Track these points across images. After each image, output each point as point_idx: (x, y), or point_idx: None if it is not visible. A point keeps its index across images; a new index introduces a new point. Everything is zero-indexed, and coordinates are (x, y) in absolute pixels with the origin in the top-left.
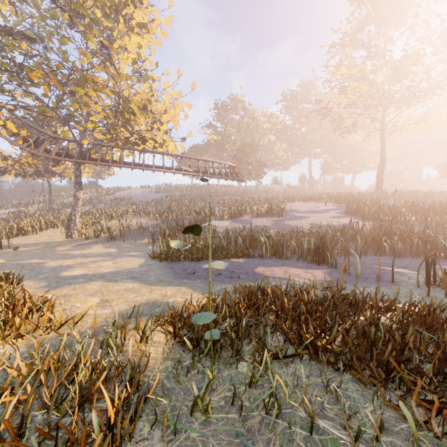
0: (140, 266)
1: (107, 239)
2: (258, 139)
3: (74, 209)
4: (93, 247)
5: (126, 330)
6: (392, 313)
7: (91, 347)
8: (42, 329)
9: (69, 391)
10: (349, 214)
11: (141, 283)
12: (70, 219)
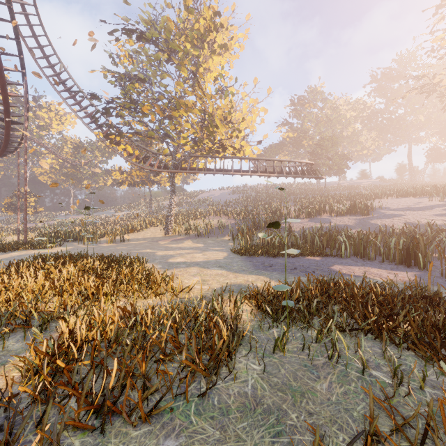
0: (224, 258)
1: (194, 236)
2: (340, 130)
3: (170, 211)
4: (185, 242)
5: (223, 298)
6: None
7: (204, 303)
8: (168, 293)
9: (199, 320)
10: None
11: (227, 271)
12: (167, 219)
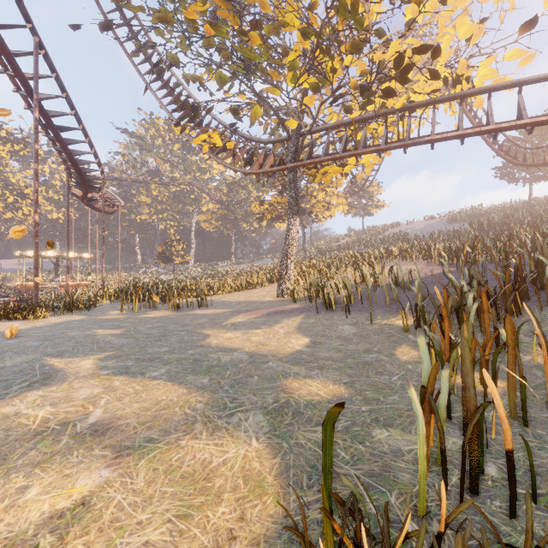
0: None
1: (323, 304)
2: None
3: (286, 248)
4: (280, 323)
5: None
6: None
7: None
8: None
9: None
10: None
11: None
12: (281, 266)
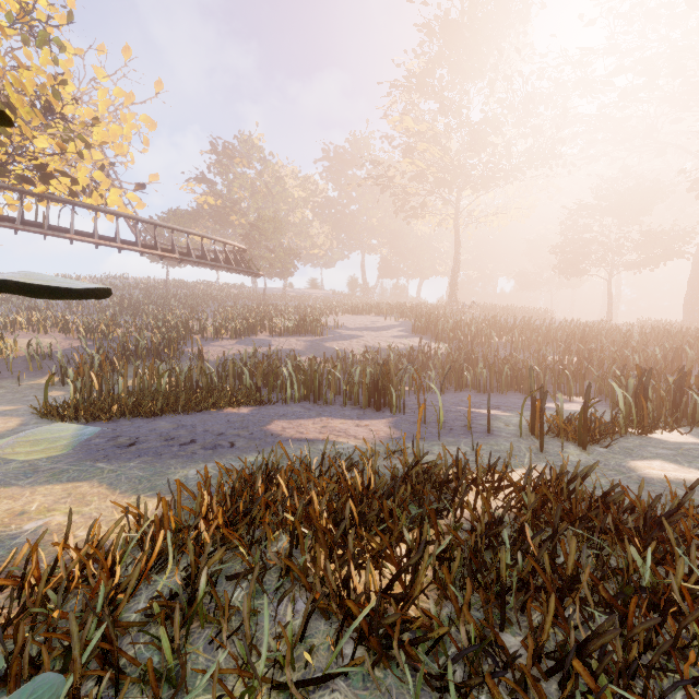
0: None
1: None
2: (286, 213)
3: None
4: None
5: None
6: (508, 494)
7: None
8: None
9: None
10: (417, 333)
11: None
12: None
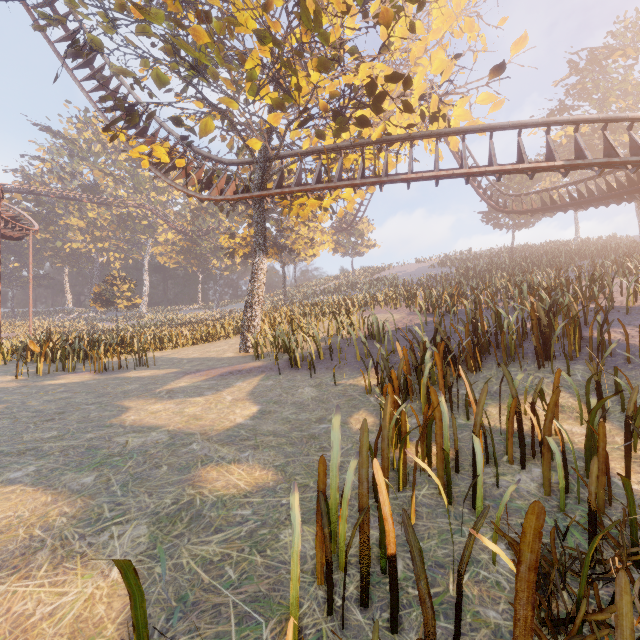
0: None
1: (289, 361)
2: None
3: (250, 293)
4: (230, 387)
5: None
6: None
7: None
8: None
9: None
10: None
11: None
12: (245, 314)
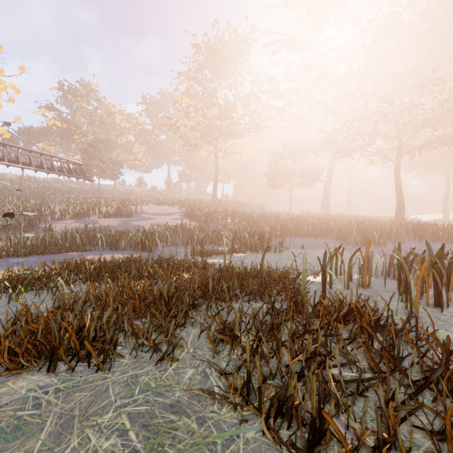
0: None
1: None
2: (115, 137)
3: None
4: None
5: None
6: None
7: None
8: None
9: None
10: (187, 217)
11: None
12: None
